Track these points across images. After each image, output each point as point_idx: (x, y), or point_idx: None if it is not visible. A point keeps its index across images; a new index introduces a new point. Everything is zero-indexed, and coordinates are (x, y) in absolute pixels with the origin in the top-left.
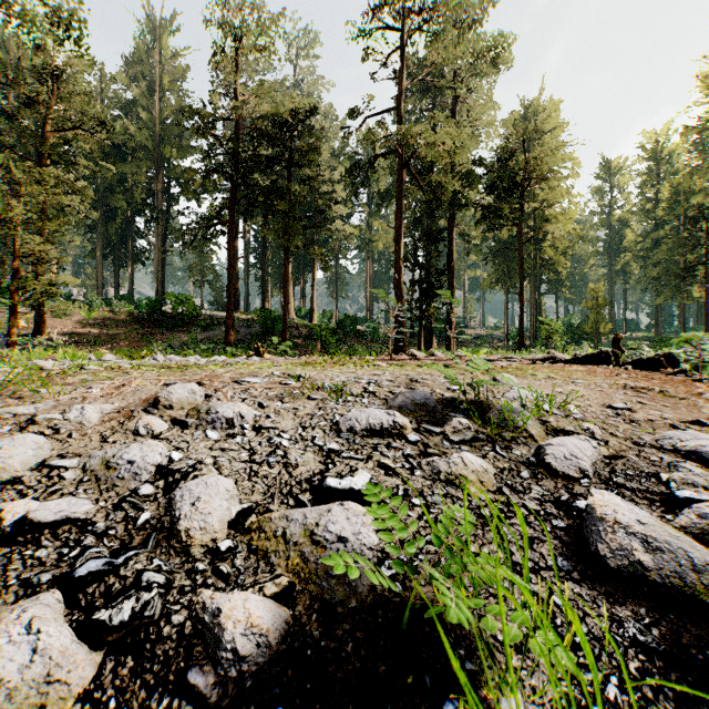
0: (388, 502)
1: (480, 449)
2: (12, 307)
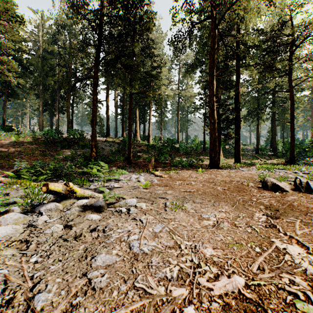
0: None
1: None
2: None
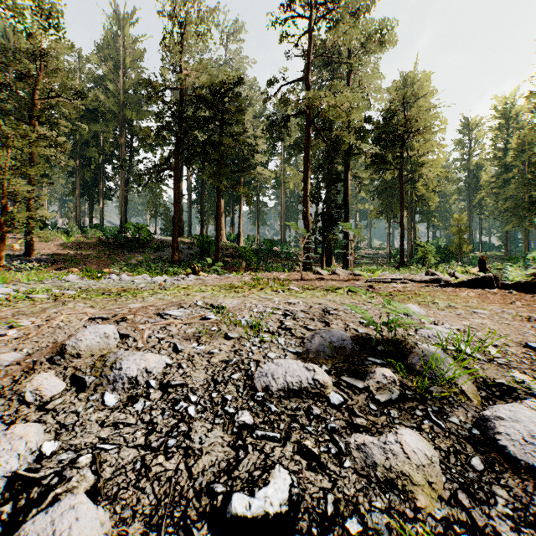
0: (315, 532)
1: (411, 414)
2: (1, 235)
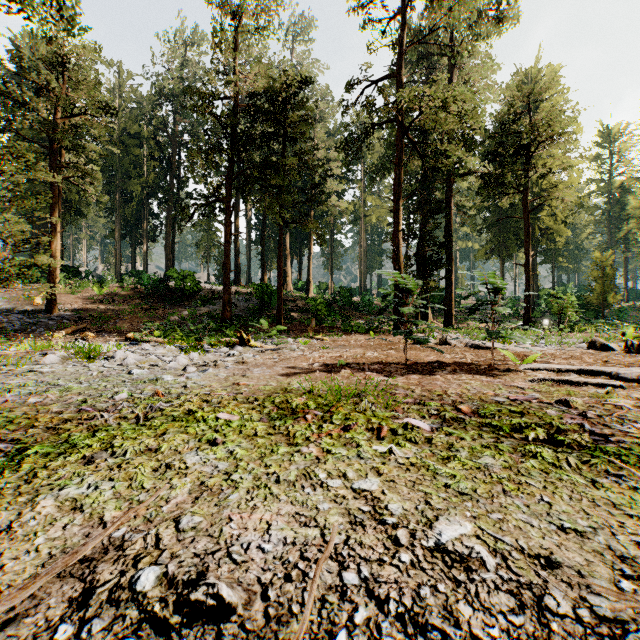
0: None
1: None
2: None
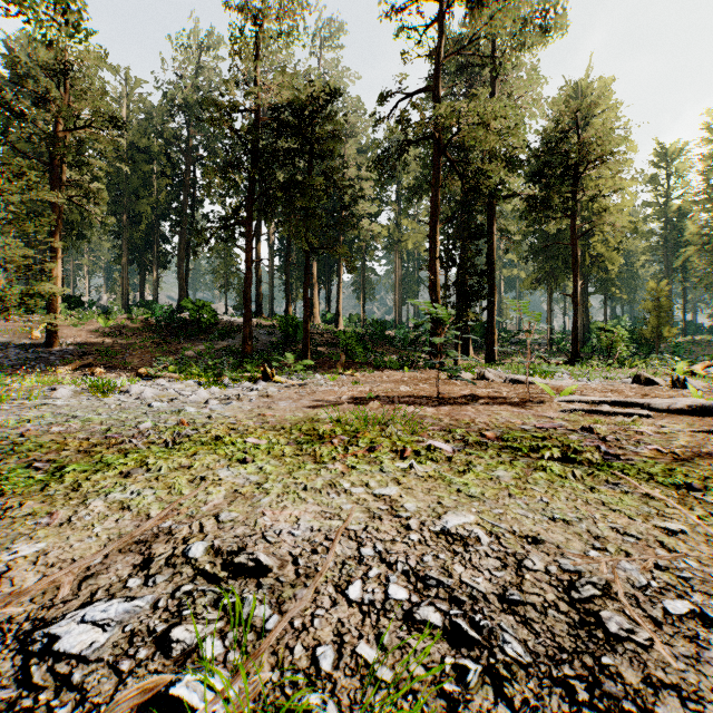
0: None
1: None
2: None
